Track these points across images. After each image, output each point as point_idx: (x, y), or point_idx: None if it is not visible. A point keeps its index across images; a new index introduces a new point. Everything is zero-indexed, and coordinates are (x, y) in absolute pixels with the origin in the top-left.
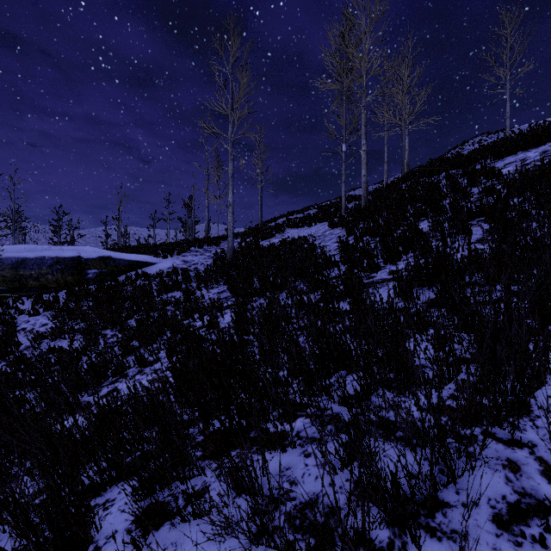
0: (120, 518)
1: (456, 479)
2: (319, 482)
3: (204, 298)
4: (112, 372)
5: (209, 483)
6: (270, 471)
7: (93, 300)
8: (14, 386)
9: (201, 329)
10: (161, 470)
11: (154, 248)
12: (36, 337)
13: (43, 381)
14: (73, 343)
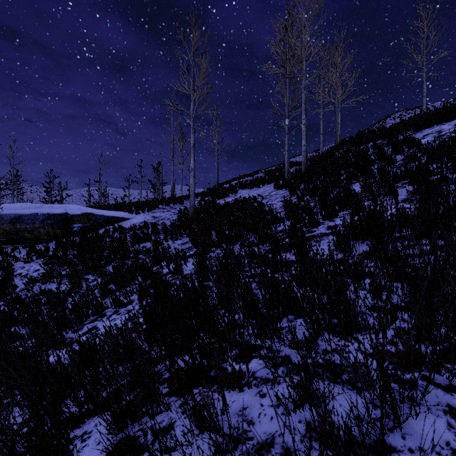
0: (95, 451)
1: (401, 424)
2: (274, 422)
3: (170, 248)
4: (92, 312)
5: (175, 419)
6: (229, 410)
7: (77, 250)
8: (10, 323)
9: (167, 275)
10: (132, 407)
11: (129, 206)
12: (30, 281)
13: (35, 319)
14: (60, 286)
